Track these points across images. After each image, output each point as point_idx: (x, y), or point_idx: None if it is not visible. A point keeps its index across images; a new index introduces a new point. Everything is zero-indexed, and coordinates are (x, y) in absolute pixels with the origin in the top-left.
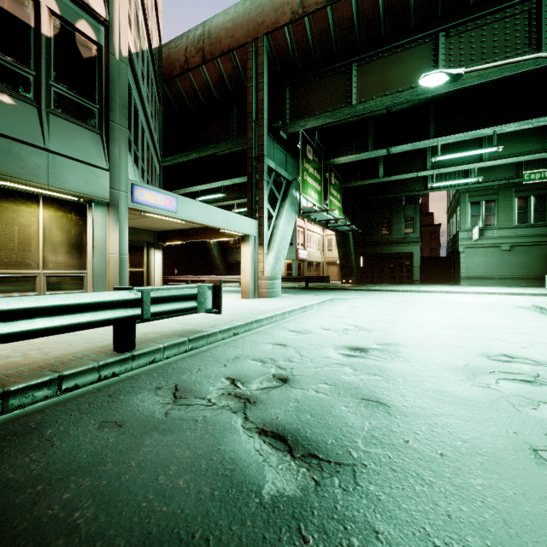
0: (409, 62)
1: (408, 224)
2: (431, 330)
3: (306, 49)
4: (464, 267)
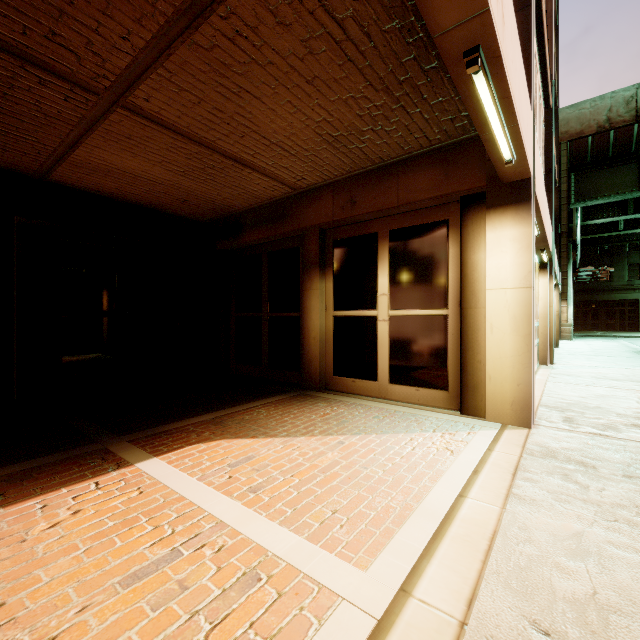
0: None
1: (632, 270)
2: None
3: (604, 150)
4: None
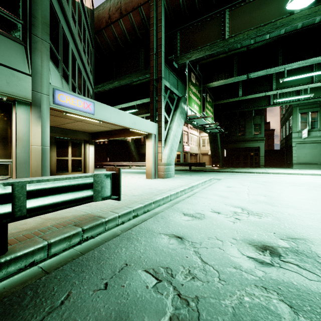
0: (270, 4)
1: (256, 128)
2: (317, 215)
3: (192, 0)
4: (296, 157)
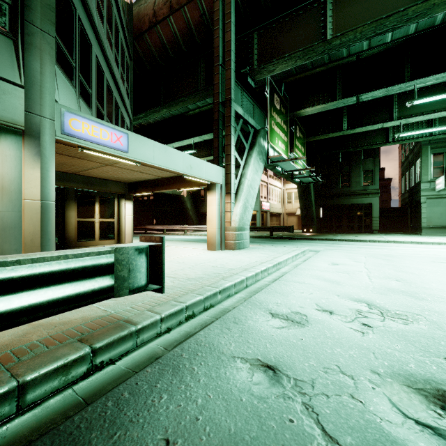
0: None
1: (367, 176)
2: None
3: None
4: (426, 217)
